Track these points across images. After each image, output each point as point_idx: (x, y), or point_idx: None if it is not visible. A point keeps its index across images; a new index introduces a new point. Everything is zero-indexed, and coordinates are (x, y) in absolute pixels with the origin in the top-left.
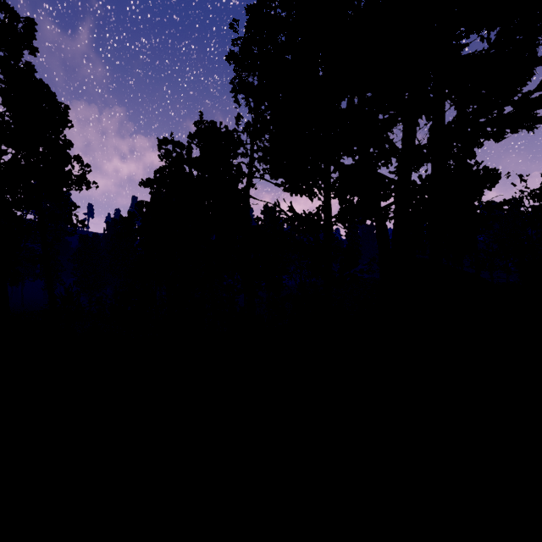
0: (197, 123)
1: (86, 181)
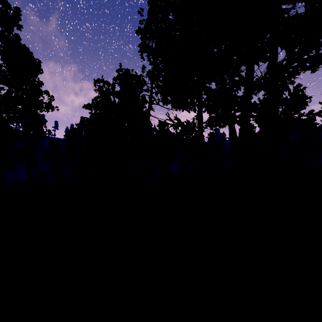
0: (118, 70)
1: (51, 106)
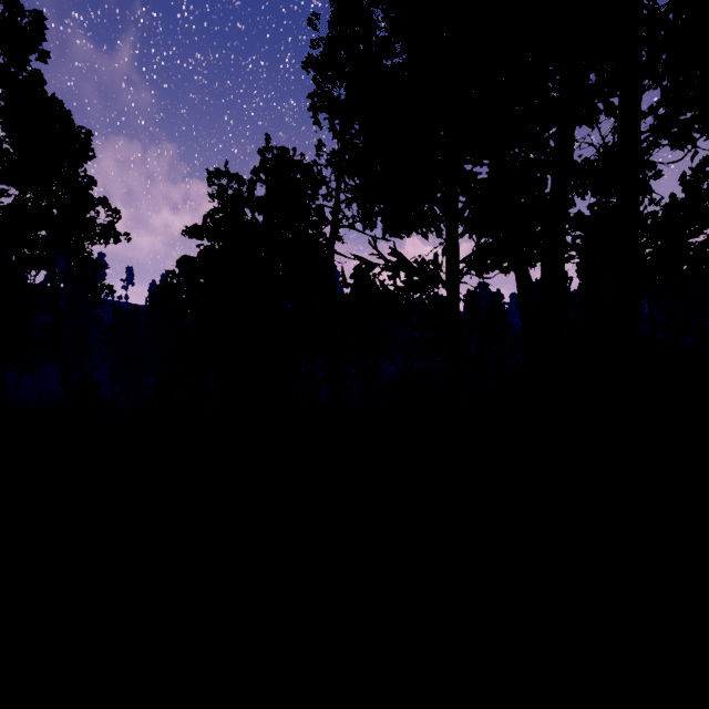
0: (263, 150)
1: (114, 232)
